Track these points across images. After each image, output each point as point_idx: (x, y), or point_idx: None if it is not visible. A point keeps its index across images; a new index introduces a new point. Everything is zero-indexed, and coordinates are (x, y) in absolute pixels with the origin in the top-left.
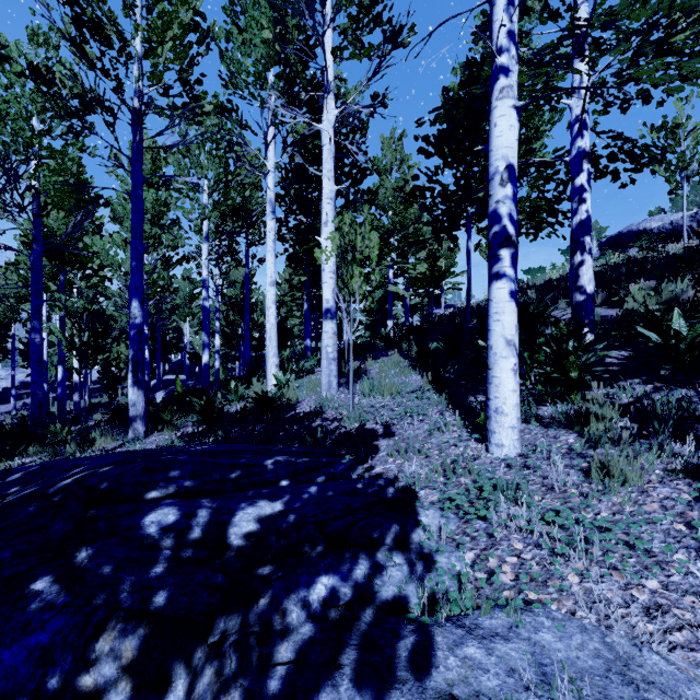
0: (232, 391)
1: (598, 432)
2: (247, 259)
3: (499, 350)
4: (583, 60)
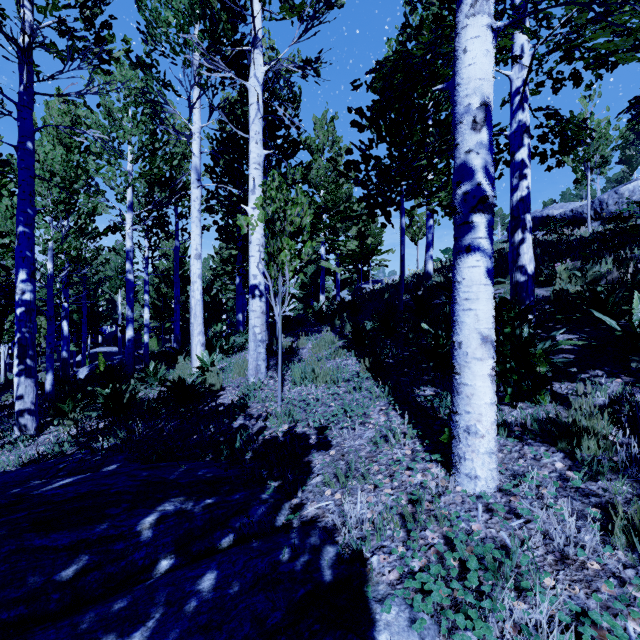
0: (150, 373)
1: (590, 452)
2: (177, 231)
3: (471, 349)
4: (536, 17)
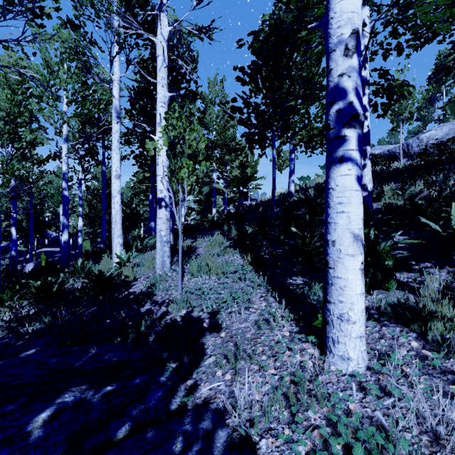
0: (78, 268)
1: (438, 332)
2: (104, 159)
3: (344, 246)
4: None
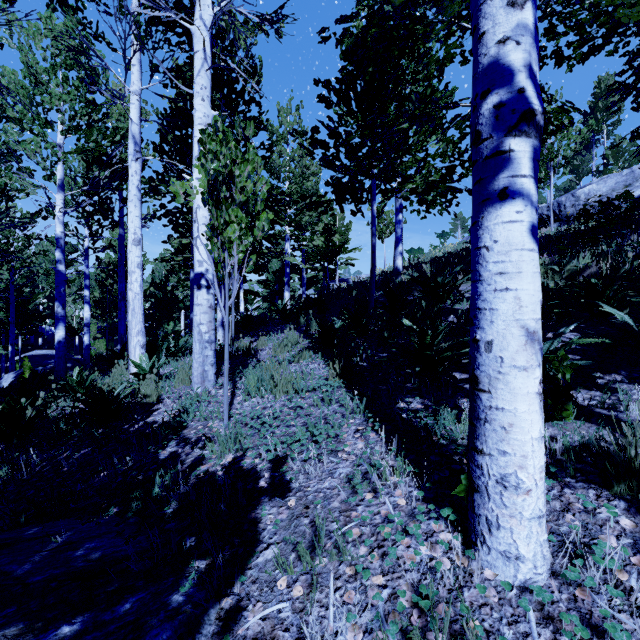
0: (73, 382)
1: None
2: (122, 218)
3: (508, 352)
4: None
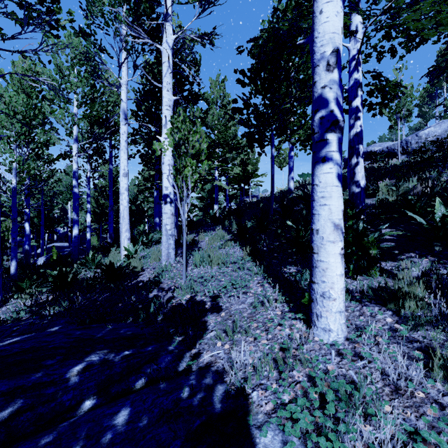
0: (89, 260)
1: (411, 310)
2: (111, 158)
3: (326, 234)
4: (368, 2)
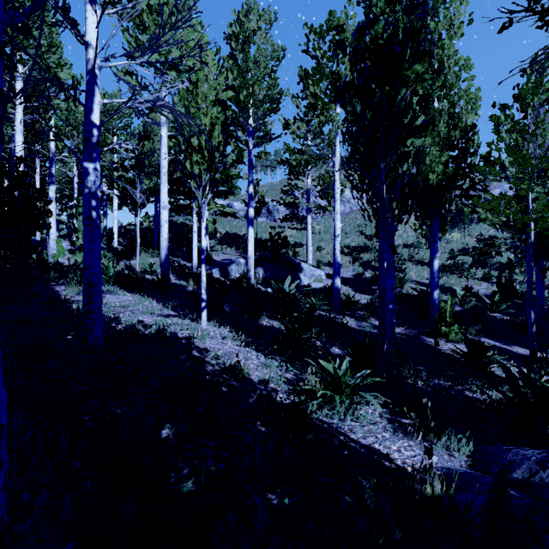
0: None
1: None
2: None
3: None
4: None
